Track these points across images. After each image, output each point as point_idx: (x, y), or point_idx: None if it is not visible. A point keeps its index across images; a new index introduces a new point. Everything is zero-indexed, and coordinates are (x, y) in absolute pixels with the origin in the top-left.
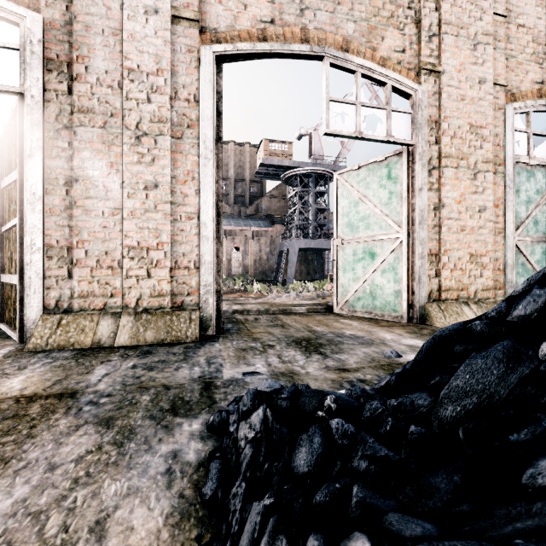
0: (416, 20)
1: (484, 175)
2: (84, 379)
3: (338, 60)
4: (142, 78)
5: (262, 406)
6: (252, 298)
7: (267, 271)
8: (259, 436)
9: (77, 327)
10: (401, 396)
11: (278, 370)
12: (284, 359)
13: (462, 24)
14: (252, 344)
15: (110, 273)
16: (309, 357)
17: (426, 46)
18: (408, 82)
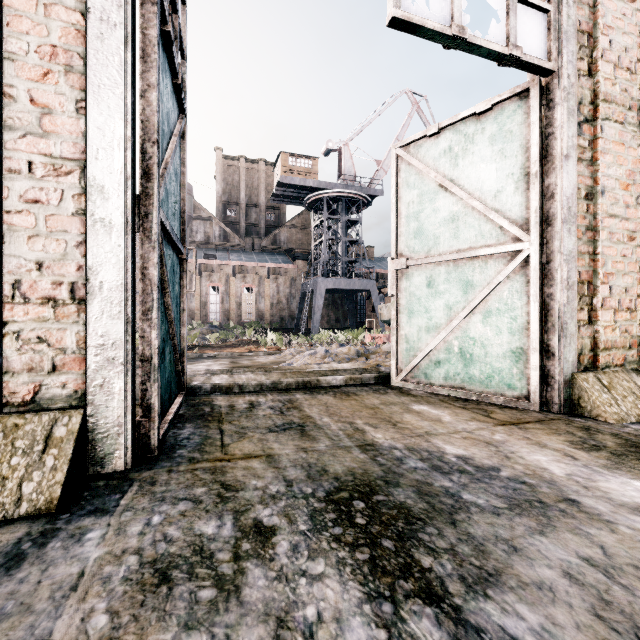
0: None
1: None
2: None
3: None
4: None
5: None
6: (265, 353)
7: (287, 318)
8: None
9: None
10: None
11: None
12: None
13: None
14: (209, 523)
15: None
16: (397, 633)
17: None
18: None
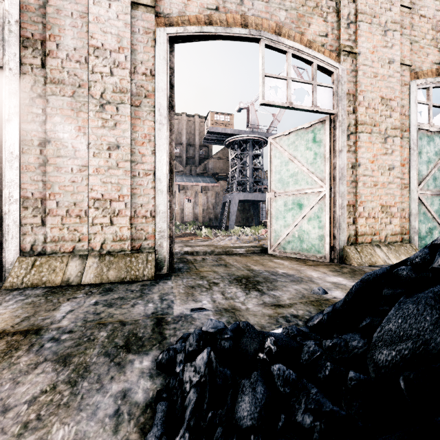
0: (337, 9)
1: (392, 139)
2: (50, 315)
3: (272, 42)
4: (105, 55)
5: (206, 349)
6: (201, 240)
7: (213, 219)
8: (203, 380)
9: (49, 267)
10: (333, 334)
11: (222, 306)
12: (227, 296)
13: (375, 13)
14: (200, 281)
15: (78, 221)
16: (248, 293)
17: (345, 31)
18: (330, 61)
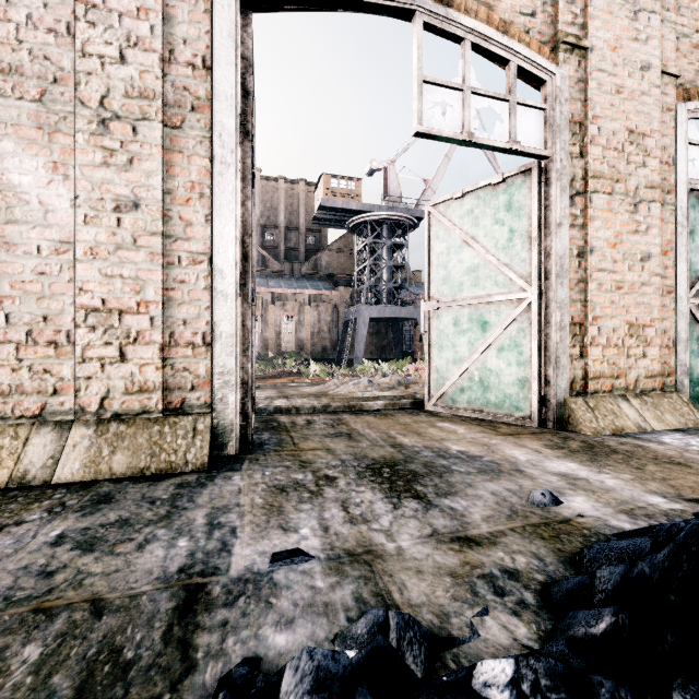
0: None
1: (648, 206)
2: None
3: (436, 19)
4: (110, 21)
5: None
6: (308, 384)
7: (328, 348)
8: None
9: None
10: (671, 691)
11: (342, 545)
12: (353, 513)
13: None
14: (299, 475)
15: (52, 353)
16: (398, 505)
17: (567, 8)
18: (541, 60)
